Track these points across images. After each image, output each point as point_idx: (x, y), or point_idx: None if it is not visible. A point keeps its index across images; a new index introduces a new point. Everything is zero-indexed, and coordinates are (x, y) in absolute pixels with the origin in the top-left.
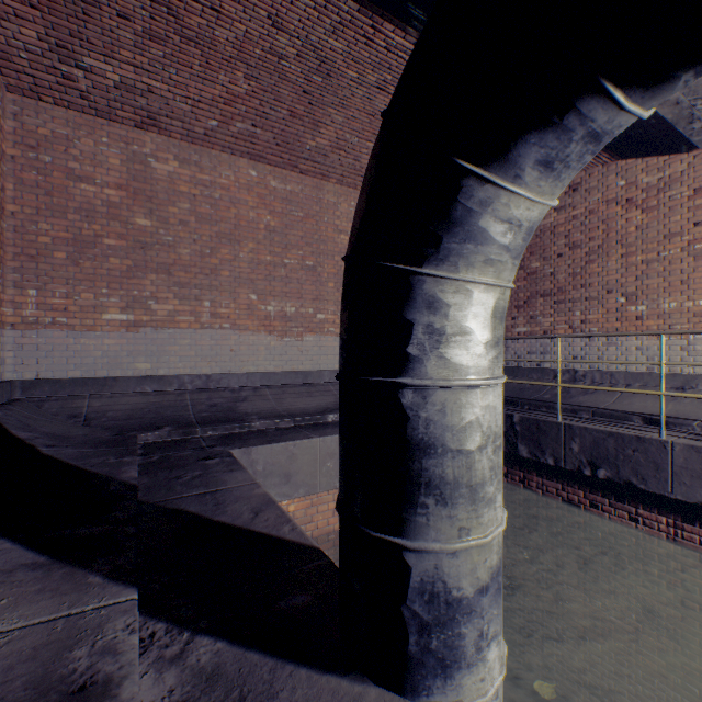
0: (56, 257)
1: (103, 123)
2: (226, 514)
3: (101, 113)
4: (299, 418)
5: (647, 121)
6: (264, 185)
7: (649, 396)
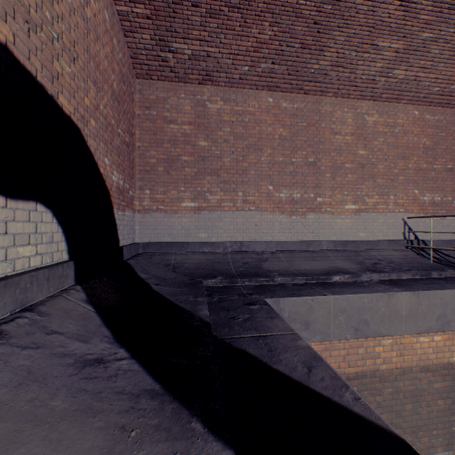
0: (158, 170)
1: (181, 85)
2: (281, 364)
3: (180, 79)
4: (309, 277)
5: None
6: (278, 107)
7: None
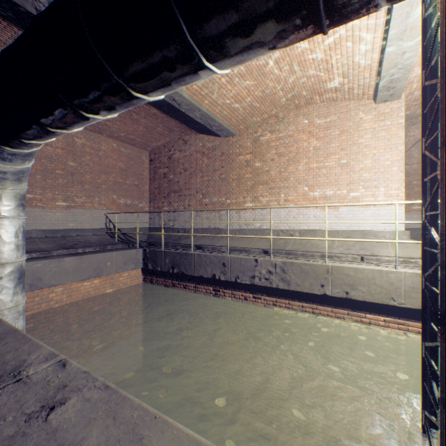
0: None
1: None
2: None
3: None
4: None
5: (199, 122)
6: None
7: (206, 238)
